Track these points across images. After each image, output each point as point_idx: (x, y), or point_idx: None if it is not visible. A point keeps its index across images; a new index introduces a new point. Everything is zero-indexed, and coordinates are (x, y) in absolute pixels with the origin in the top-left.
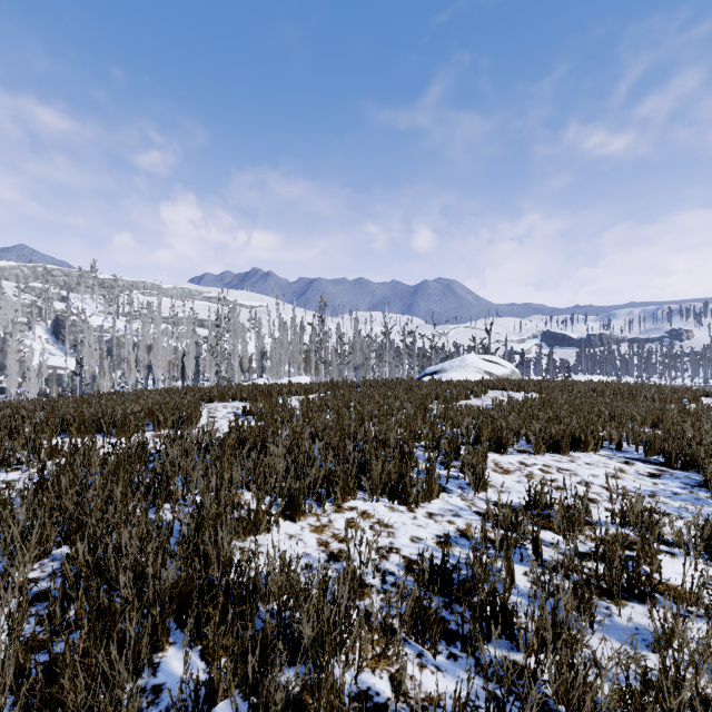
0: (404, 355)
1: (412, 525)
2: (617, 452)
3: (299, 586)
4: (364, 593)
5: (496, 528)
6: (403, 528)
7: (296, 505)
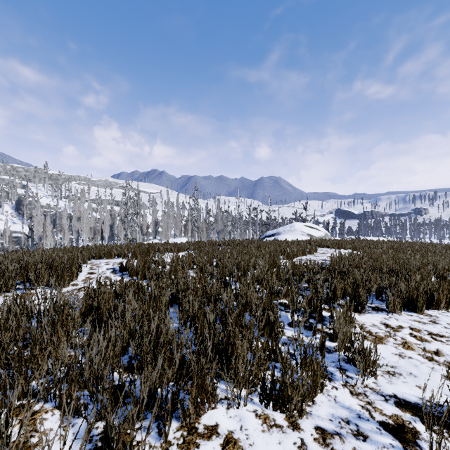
0: (250, 223)
1: None
2: None
3: None
4: None
5: None
6: None
7: None
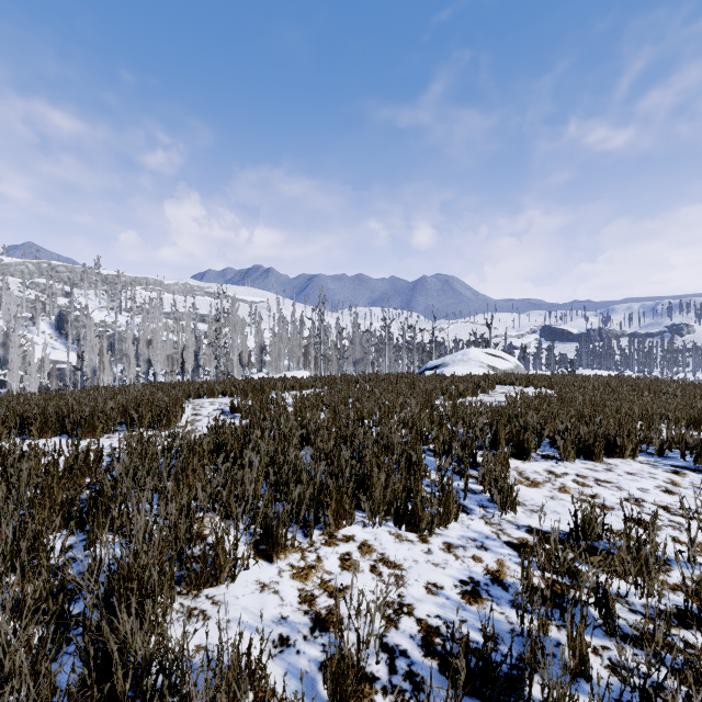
0: (404, 349)
1: (426, 564)
2: (659, 458)
3: (266, 683)
4: (363, 693)
5: (538, 569)
6: (415, 569)
7: (273, 538)
